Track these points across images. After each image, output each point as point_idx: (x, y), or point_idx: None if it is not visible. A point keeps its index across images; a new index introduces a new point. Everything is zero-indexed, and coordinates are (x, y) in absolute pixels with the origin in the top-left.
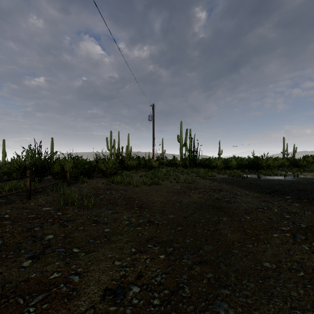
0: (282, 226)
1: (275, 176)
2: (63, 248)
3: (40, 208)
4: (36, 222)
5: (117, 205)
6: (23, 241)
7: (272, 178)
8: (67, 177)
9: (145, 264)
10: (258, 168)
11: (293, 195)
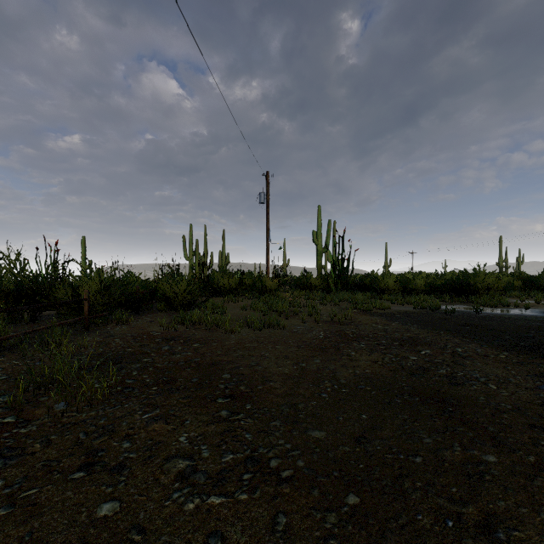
0: None
1: (508, 309)
2: None
3: None
4: None
5: (175, 389)
6: None
7: (504, 312)
8: (85, 313)
9: None
10: (468, 292)
11: None
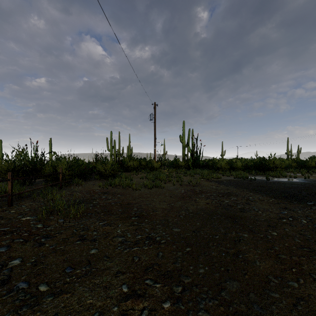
0: None
1: (285, 178)
2: (26, 285)
3: (19, 218)
4: (5, 239)
5: (111, 214)
6: None
7: (282, 180)
8: (60, 180)
9: None
10: (265, 169)
11: (315, 200)
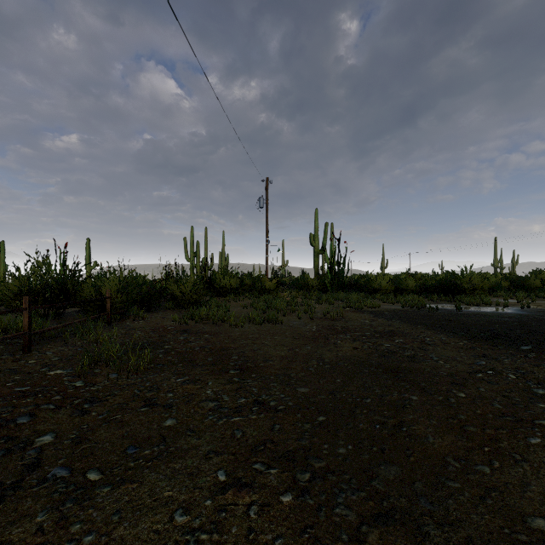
0: (541, 417)
1: (488, 307)
2: (66, 472)
3: (44, 372)
4: (25, 404)
5: (196, 365)
6: None
7: (483, 310)
8: (107, 310)
9: (248, 521)
10: (455, 292)
11: (534, 343)
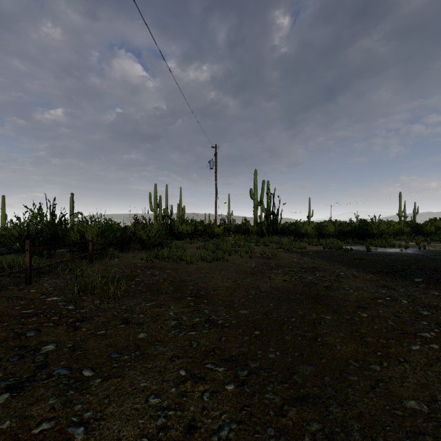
0: (422, 331)
1: (392, 249)
2: (67, 370)
3: (43, 298)
4: (31, 322)
5: (161, 294)
6: (4, 355)
7: (388, 251)
8: (90, 250)
9: (202, 402)
10: (367, 236)
11: (425, 276)
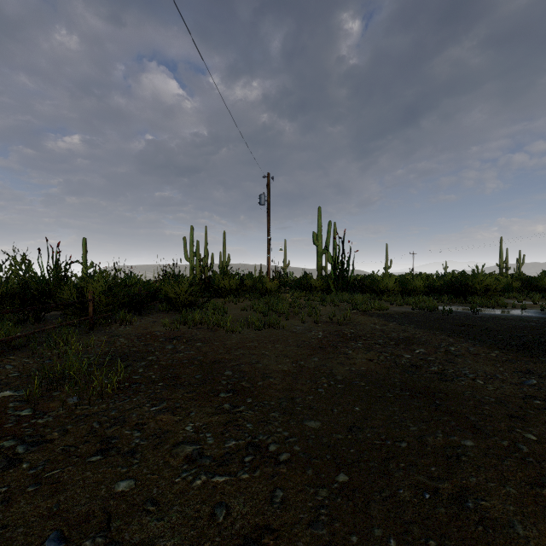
0: None
1: (505, 310)
2: None
3: None
4: None
5: (180, 385)
6: None
7: (500, 313)
8: (90, 314)
9: None
10: (467, 293)
11: None
